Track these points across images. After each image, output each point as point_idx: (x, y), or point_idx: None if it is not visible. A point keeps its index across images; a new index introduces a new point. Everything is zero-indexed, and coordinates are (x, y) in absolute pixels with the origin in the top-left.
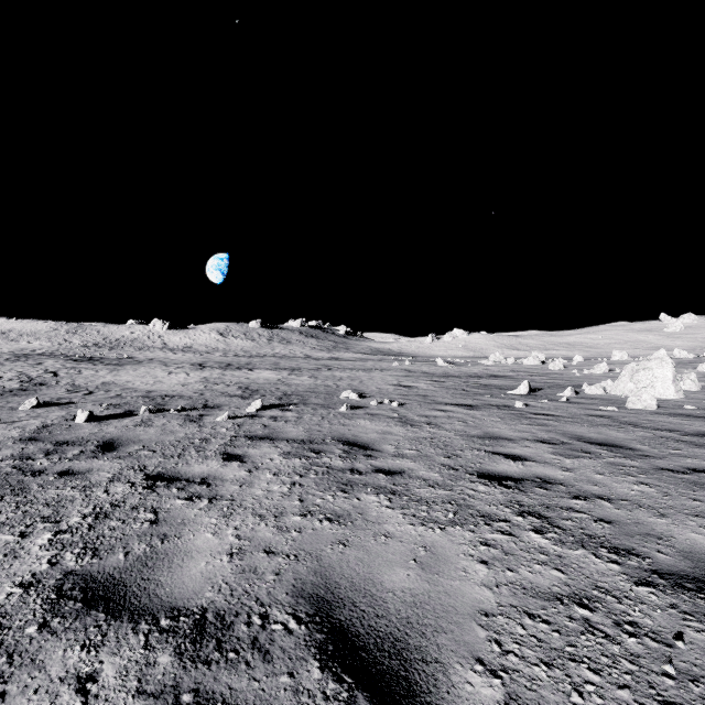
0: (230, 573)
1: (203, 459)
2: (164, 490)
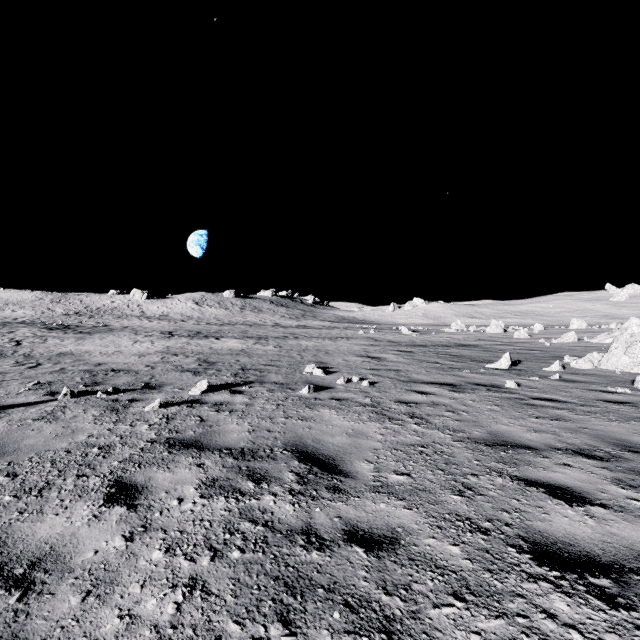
0: None
1: (72, 499)
2: None
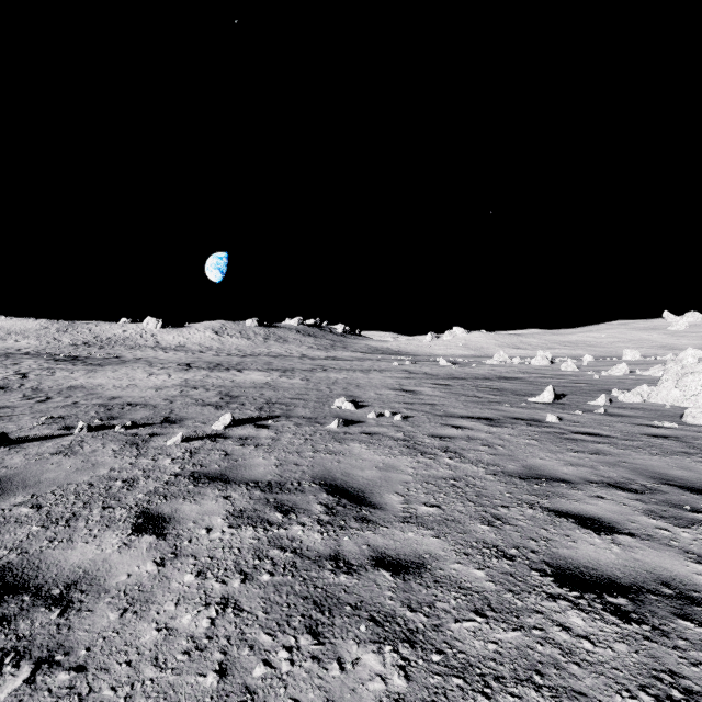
0: None
1: (100, 529)
2: None
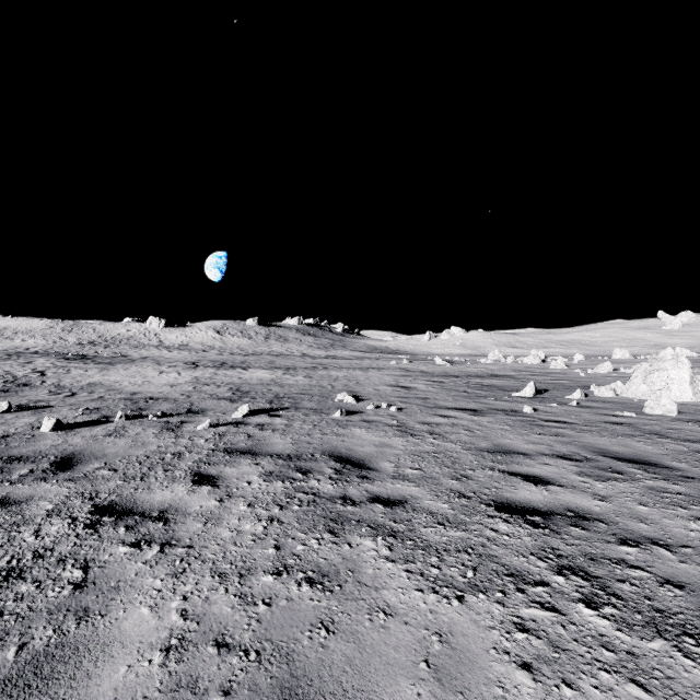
0: (157, 690)
1: (169, 482)
2: (109, 530)
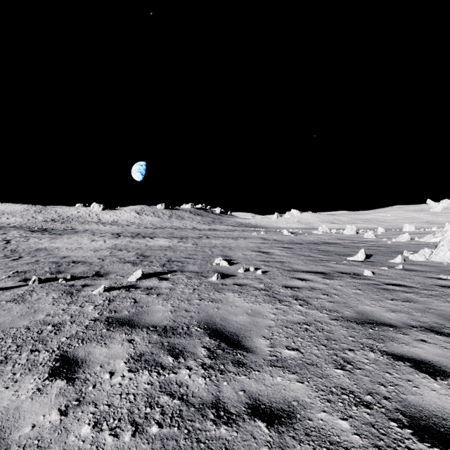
0: None
1: (22, 373)
2: None
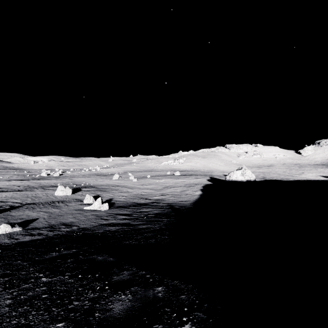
0: None
1: None
2: None
